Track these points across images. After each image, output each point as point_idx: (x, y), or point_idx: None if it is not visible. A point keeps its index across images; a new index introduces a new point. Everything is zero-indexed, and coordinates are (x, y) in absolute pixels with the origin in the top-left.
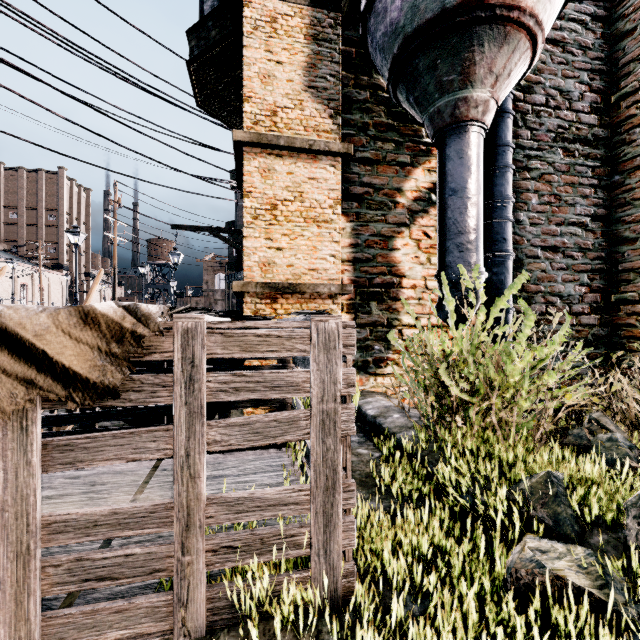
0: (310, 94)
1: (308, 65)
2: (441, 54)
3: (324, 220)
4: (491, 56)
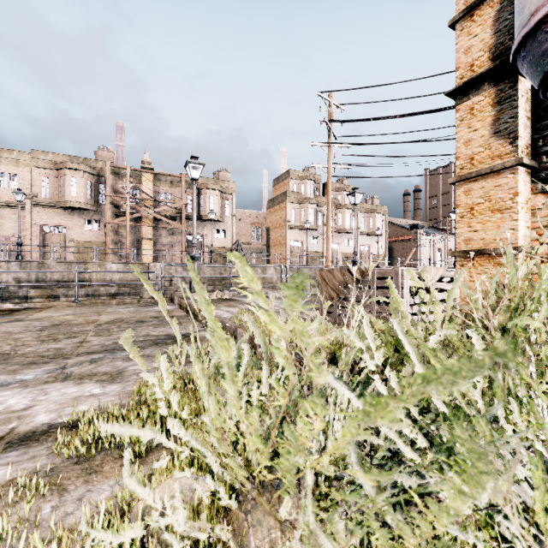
0: (495, 137)
1: (494, 121)
2: None
3: (505, 208)
4: None
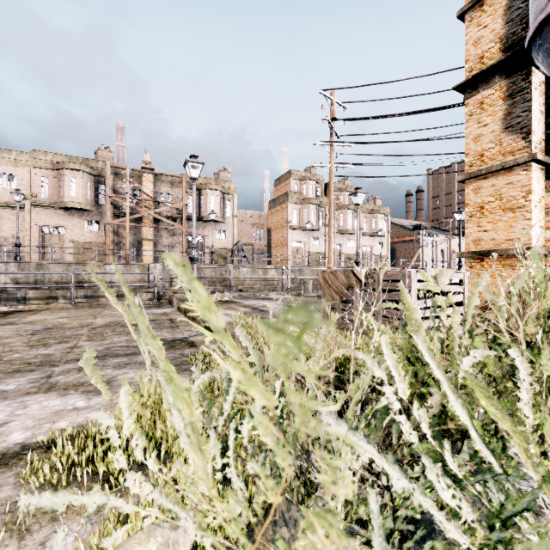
0: (506, 132)
1: (505, 115)
2: None
3: (517, 207)
4: None
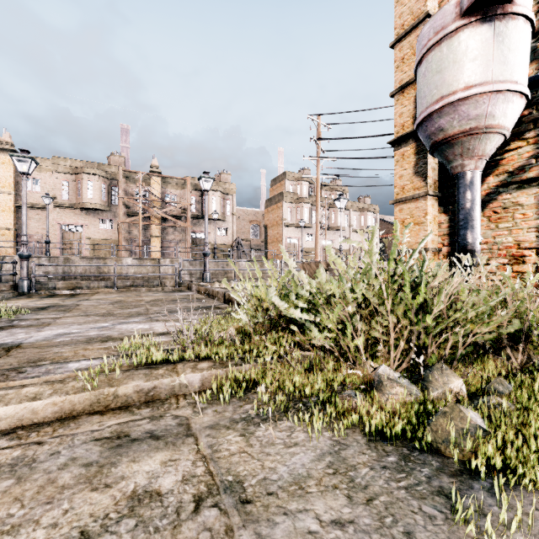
0: (415, 176)
1: (415, 165)
2: (437, 156)
3: (421, 223)
4: (451, 151)
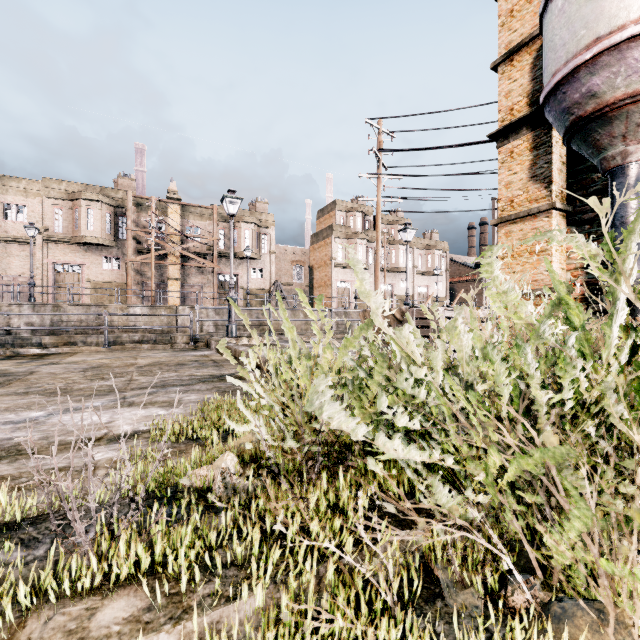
0: (532, 181)
1: (531, 165)
2: (578, 143)
3: (541, 251)
4: (607, 131)
